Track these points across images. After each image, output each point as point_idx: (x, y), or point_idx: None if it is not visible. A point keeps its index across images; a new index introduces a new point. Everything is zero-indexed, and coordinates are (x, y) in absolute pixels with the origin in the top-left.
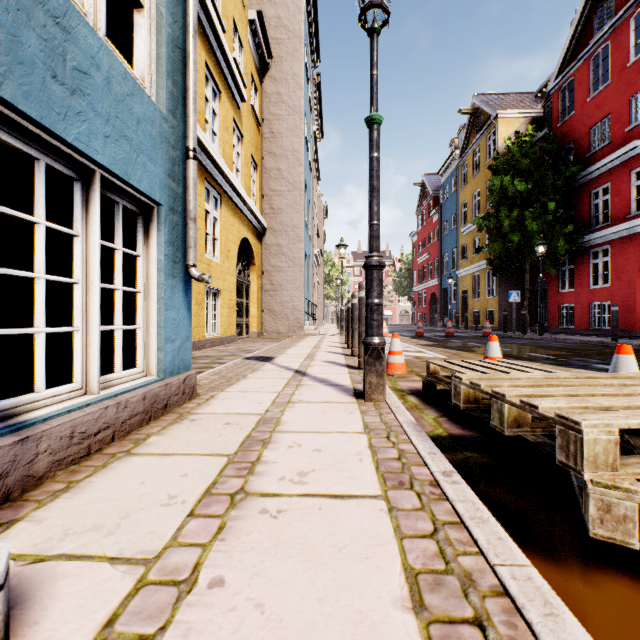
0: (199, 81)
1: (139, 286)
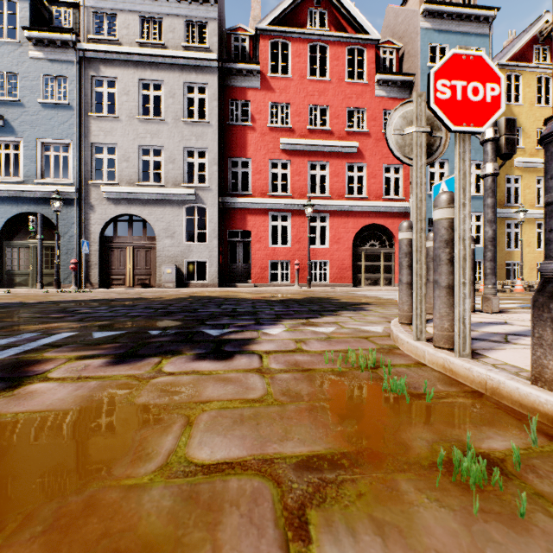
0: (531, 188)
1: (481, 270)
